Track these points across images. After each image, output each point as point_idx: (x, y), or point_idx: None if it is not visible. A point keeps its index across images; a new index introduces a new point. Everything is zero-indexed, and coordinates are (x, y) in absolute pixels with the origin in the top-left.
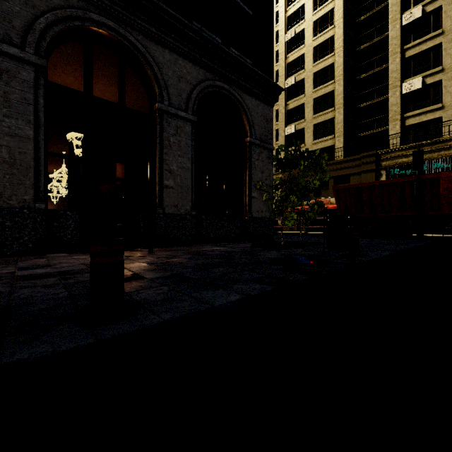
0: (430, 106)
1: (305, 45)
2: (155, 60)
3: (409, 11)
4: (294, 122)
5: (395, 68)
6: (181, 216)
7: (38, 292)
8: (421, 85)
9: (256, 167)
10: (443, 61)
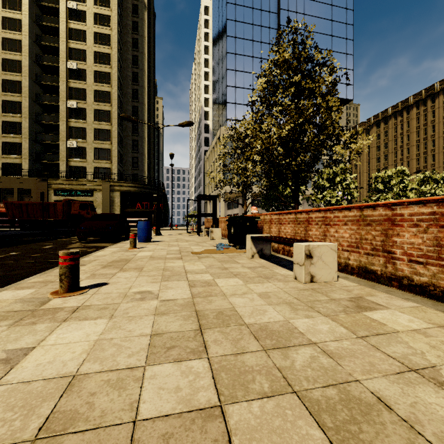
0: (82, 159)
1: None
2: None
3: (71, 101)
4: None
5: (64, 130)
6: None
7: None
8: (77, 146)
9: None
10: (87, 138)
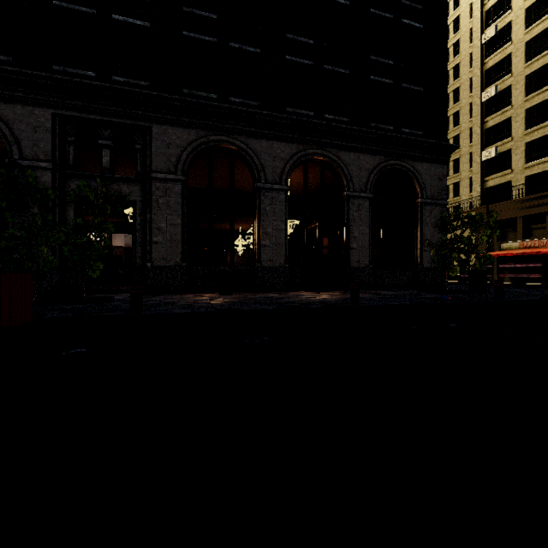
0: None
1: (512, 42)
2: (344, 163)
3: None
4: (495, 143)
5: None
6: (362, 269)
7: (323, 300)
8: None
9: (427, 223)
10: None
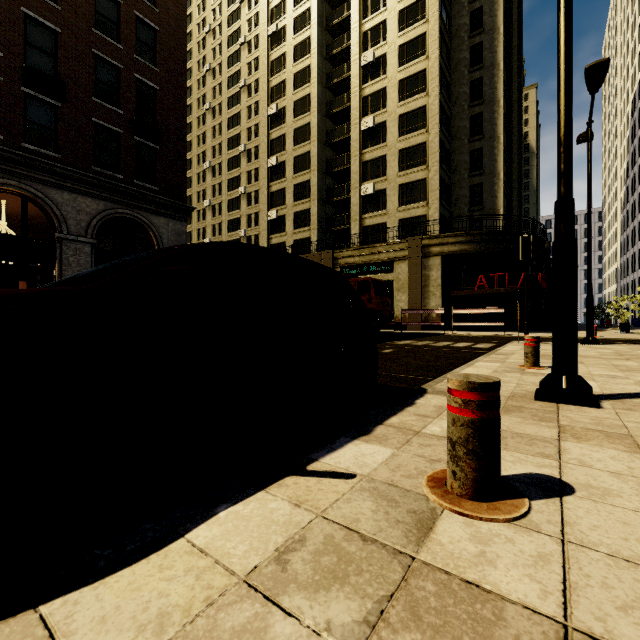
0: (380, 211)
1: (286, 125)
2: (54, 201)
3: (365, 119)
4: (277, 207)
5: (356, 170)
6: None
7: None
8: (373, 190)
9: None
10: (388, 172)
